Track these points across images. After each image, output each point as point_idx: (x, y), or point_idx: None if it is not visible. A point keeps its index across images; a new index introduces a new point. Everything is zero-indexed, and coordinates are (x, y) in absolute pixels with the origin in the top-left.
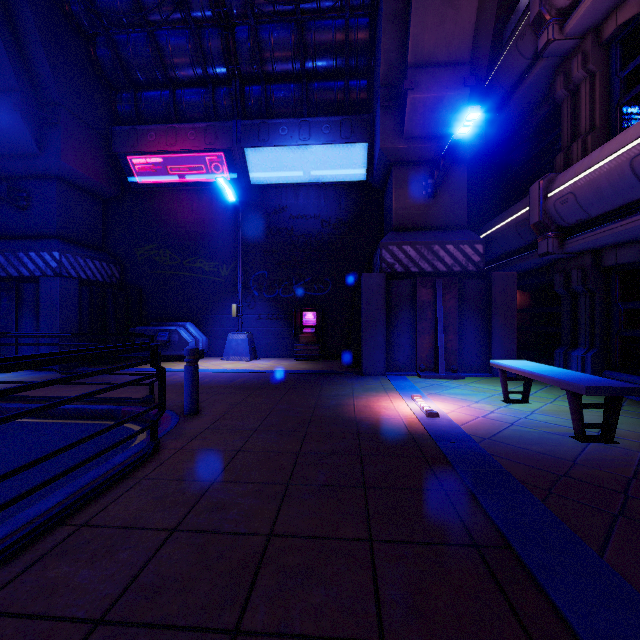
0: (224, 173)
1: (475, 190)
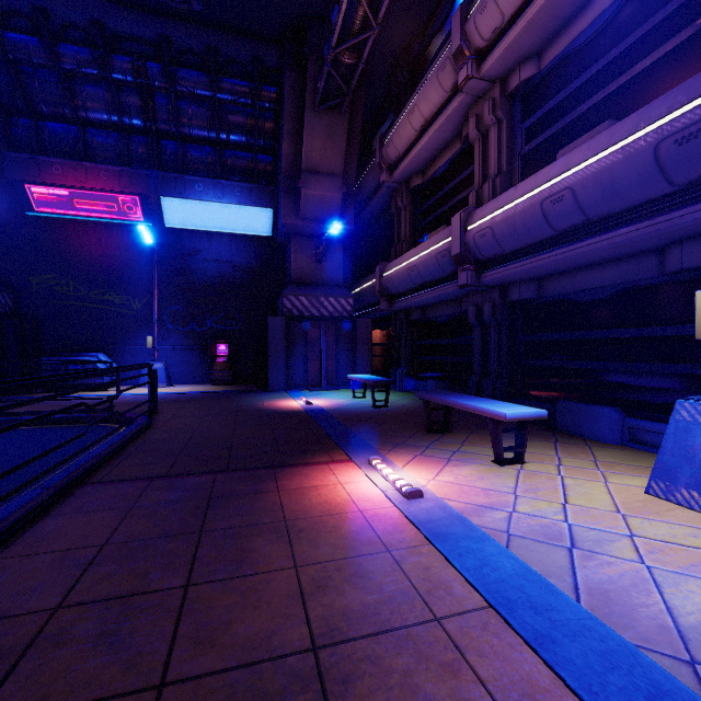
0: (138, 214)
1: (355, 253)
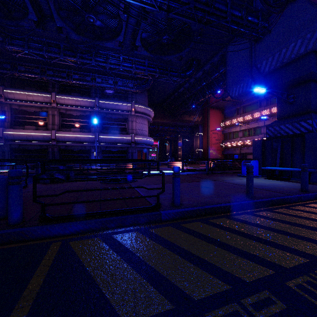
0: None
1: None
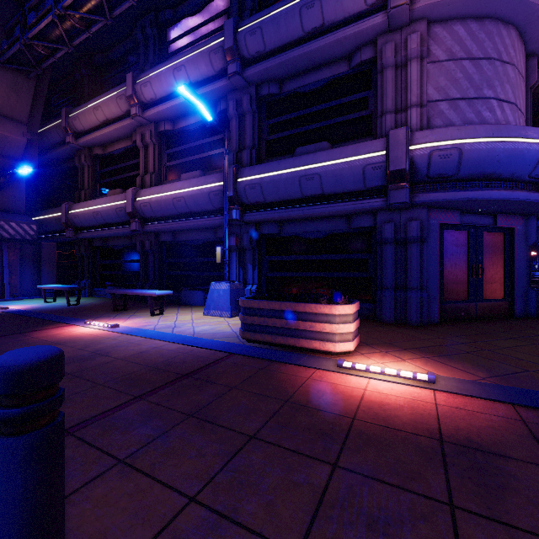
0: None
1: (33, 185)
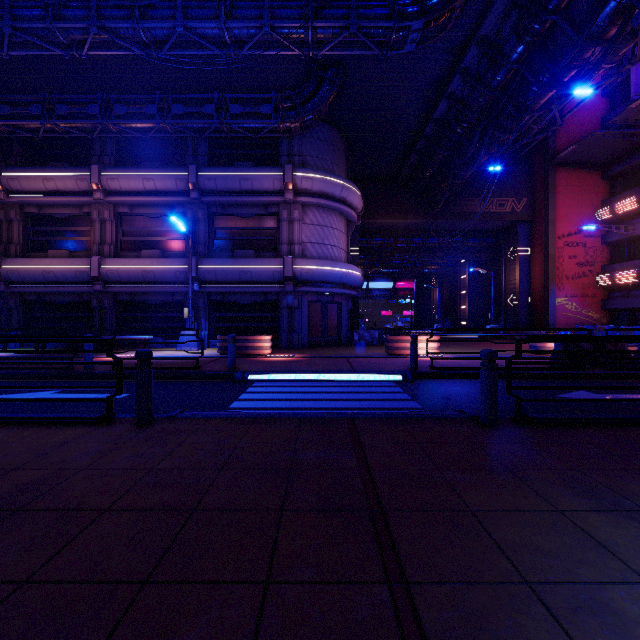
0: None
1: None
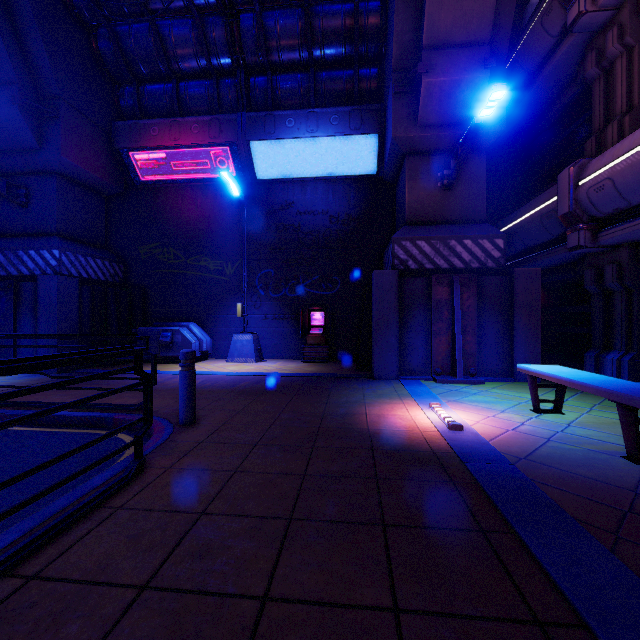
0: (229, 168)
1: (492, 183)
